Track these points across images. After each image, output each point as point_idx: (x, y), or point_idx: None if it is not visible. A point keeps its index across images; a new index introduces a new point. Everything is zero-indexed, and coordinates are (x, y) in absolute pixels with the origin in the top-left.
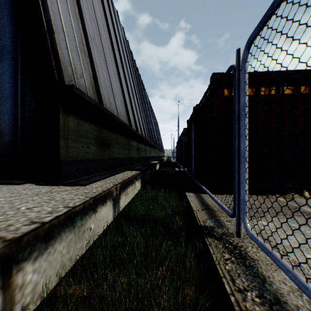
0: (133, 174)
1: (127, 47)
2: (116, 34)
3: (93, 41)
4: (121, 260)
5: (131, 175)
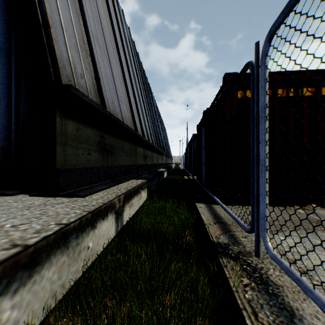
0: (139, 183)
1: (133, 48)
2: (122, 34)
3: (95, 39)
4: (122, 286)
5: (137, 184)
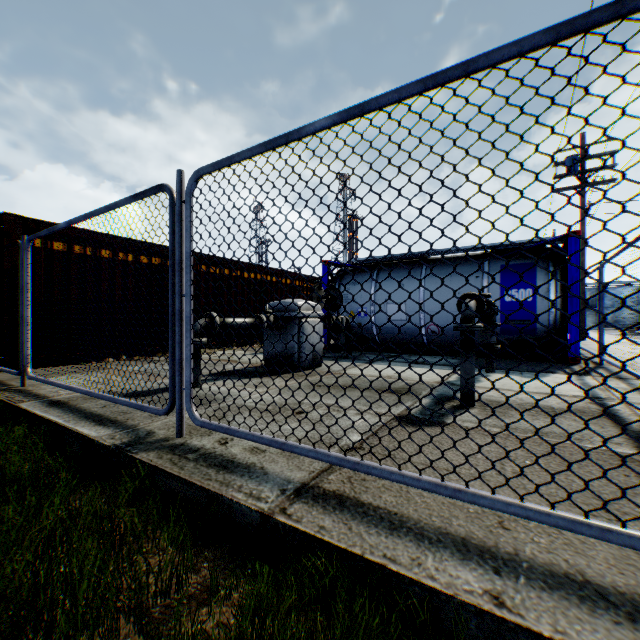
0: None
1: None
2: None
3: None
4: None
5: None
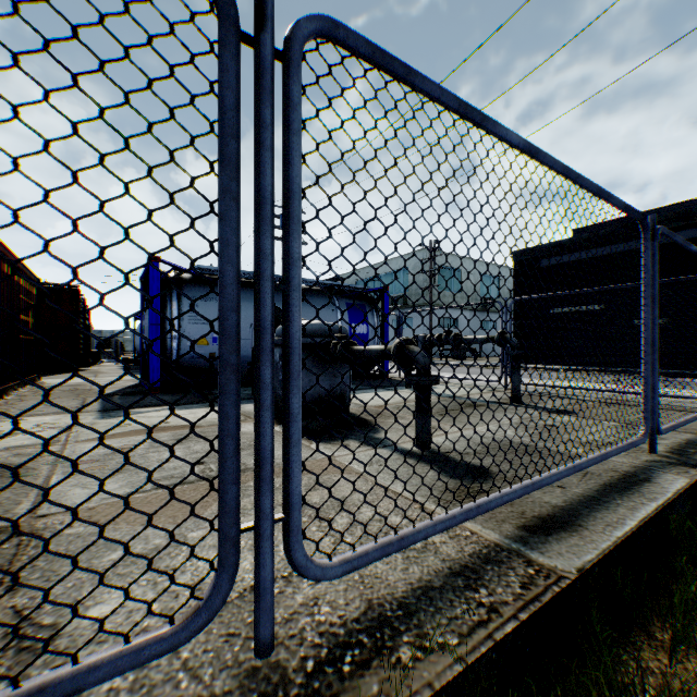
0: None
1: None
2: None
3: None
4: None
5: None
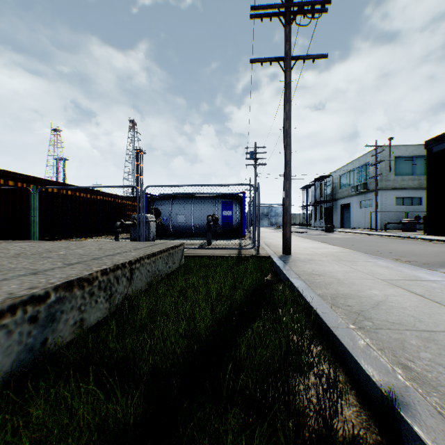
0: None
1: None
2: None
3: None
4: None
5: None
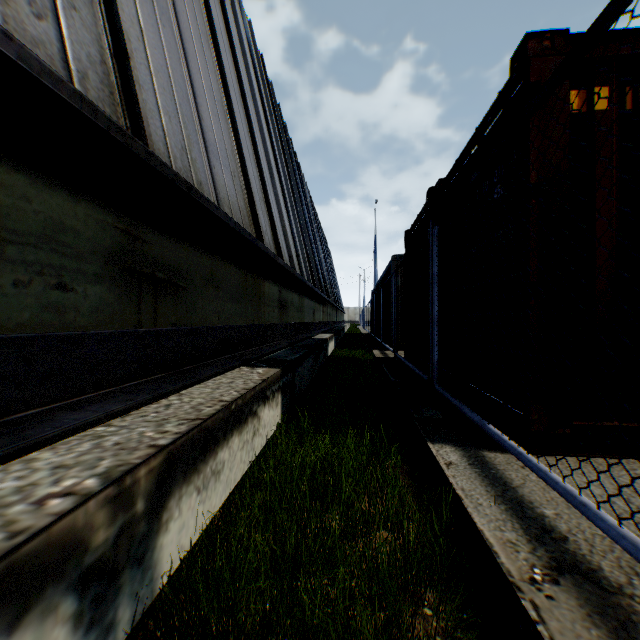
0: (252, 385)
1: (260, 67)
2: (230, 21)
3: None
4: None
5: (244, 388)
